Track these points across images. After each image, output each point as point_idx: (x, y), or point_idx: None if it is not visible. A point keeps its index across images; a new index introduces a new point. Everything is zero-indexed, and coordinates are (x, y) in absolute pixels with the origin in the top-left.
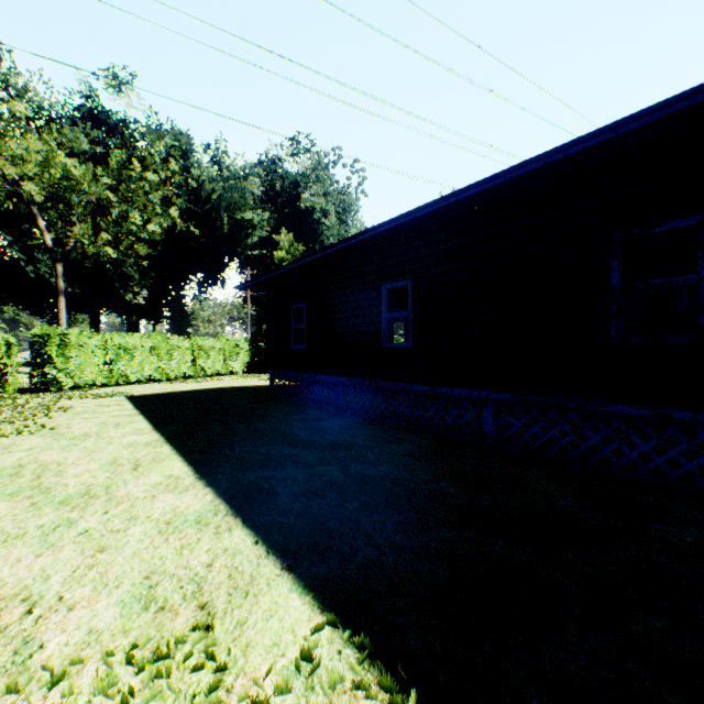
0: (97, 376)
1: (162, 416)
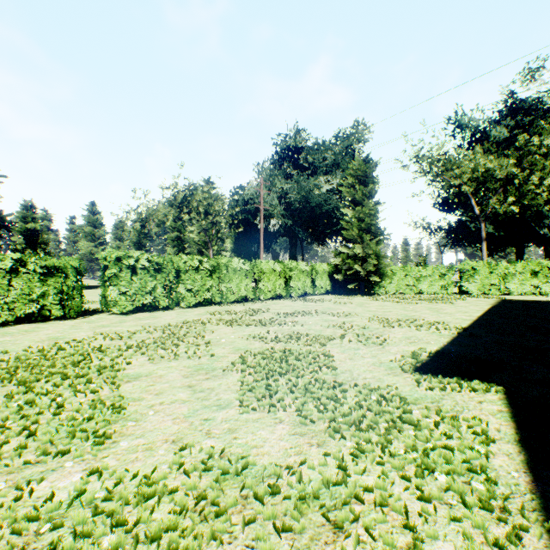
0: (490, 288)
1: (500, 306)
